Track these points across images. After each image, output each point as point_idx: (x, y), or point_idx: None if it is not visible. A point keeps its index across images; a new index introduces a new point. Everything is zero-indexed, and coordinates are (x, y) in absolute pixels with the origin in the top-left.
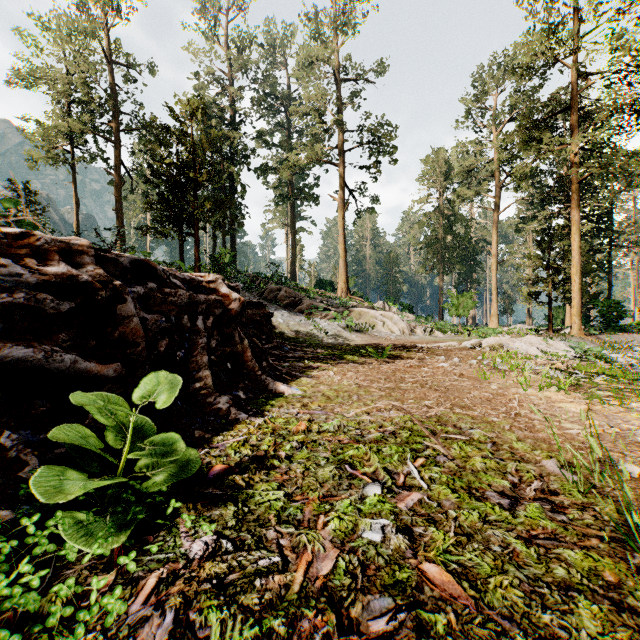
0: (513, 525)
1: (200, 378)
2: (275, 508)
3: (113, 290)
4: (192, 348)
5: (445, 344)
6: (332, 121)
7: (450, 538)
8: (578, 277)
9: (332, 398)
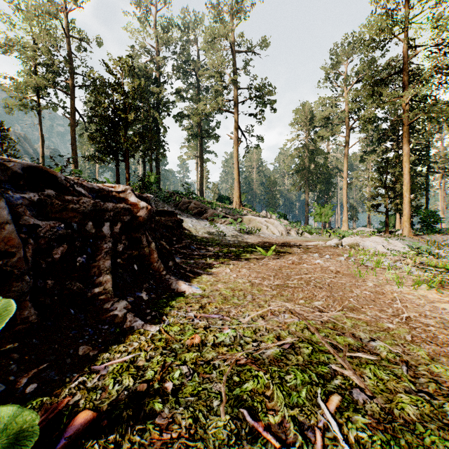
0: None
1: (100, 283)
2: None
3: None
4: (96, 253)
5: (314, 243)
6: (229, 80)
7: None
8: (408, 193)
9: (228, 298)
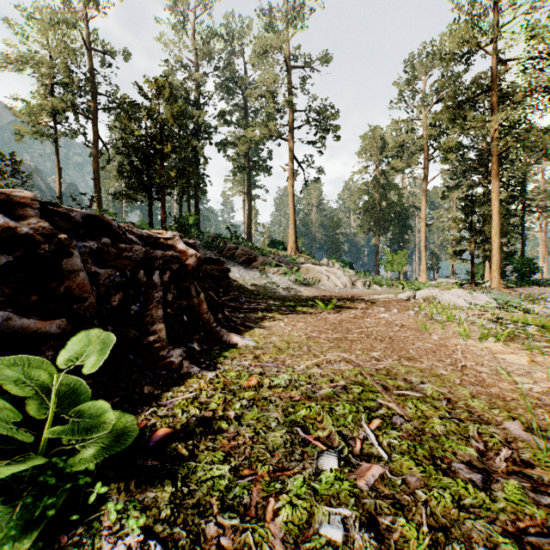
0: (494, 512)
1: (154, 331)
2: (218, 488)
3: (58, 244)
4: (148, 302)
5: (383, 296)
6: (283, 101)
7: (425, 535)
8: (497, 237)
9: (283, 349)
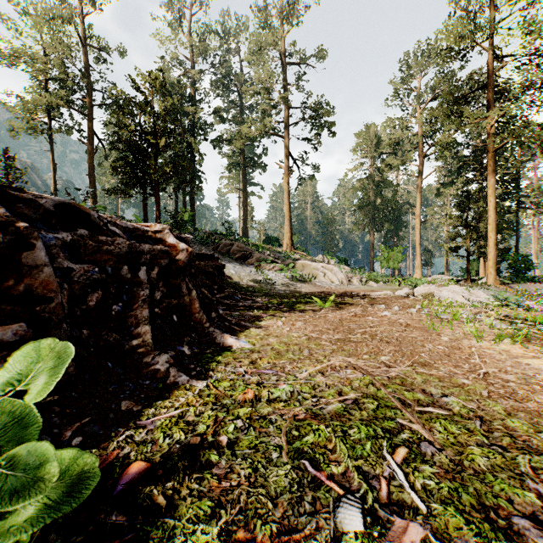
0: None
1: (138, 334)
2: None
3: (16, 233)
4: (132, 301)
5: (381, 293)
6: (278, 98)
7: None
8: (493, 234)
9: (282, 353)
